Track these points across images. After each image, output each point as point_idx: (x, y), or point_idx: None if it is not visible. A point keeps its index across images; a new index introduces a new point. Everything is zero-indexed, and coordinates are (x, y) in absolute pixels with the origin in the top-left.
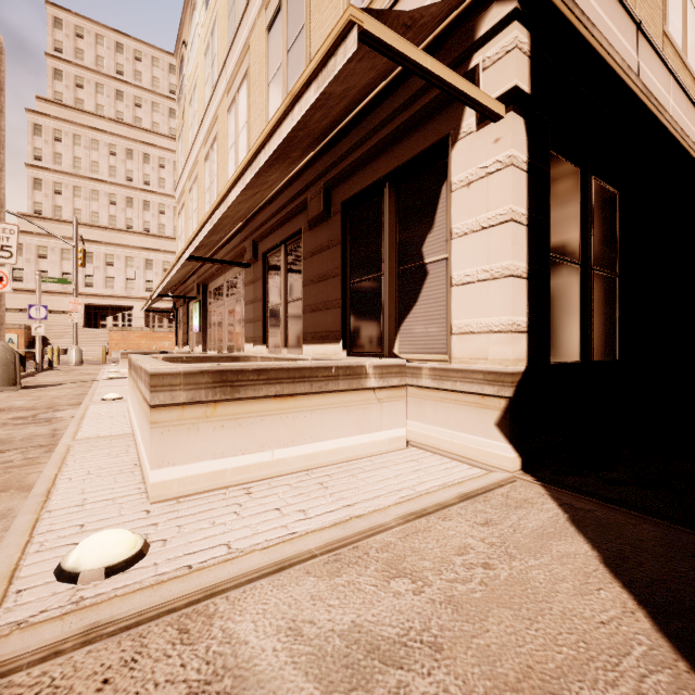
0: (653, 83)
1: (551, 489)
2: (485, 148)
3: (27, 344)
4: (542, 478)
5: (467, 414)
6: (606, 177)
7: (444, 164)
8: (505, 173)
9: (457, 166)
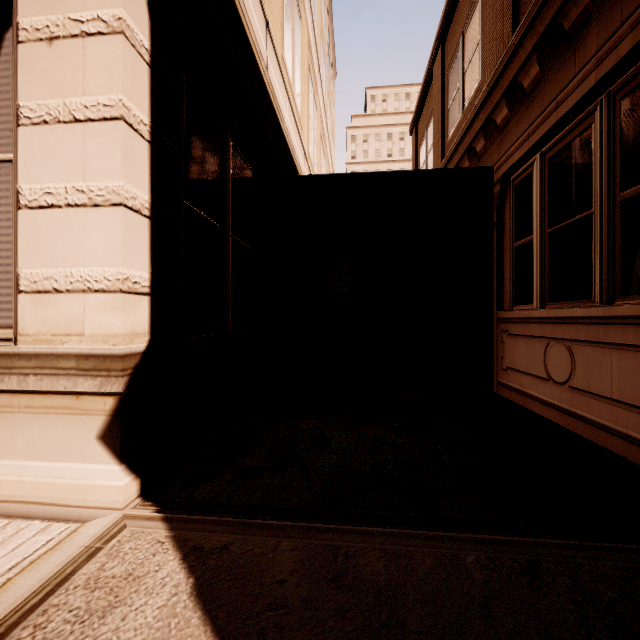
0: (277, 87)
1: (176, 522)
2: None
3: None
4: (168, 502)
5: (50, 427)
6: (243, 149)
7: None
8: (112, 41)
9: (30, 1)
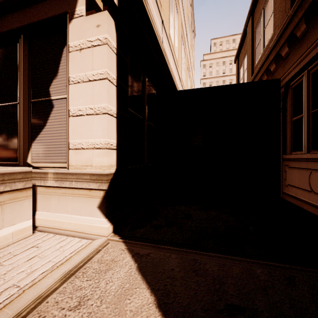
0: (166, 50)
1: (128, 243)
2: (91, 28)
3: None
4: (124, 235)
5: (80, 202)
6: (152, 81)
7: (65, 33)
8: (103, 48)
9: (73, 35)
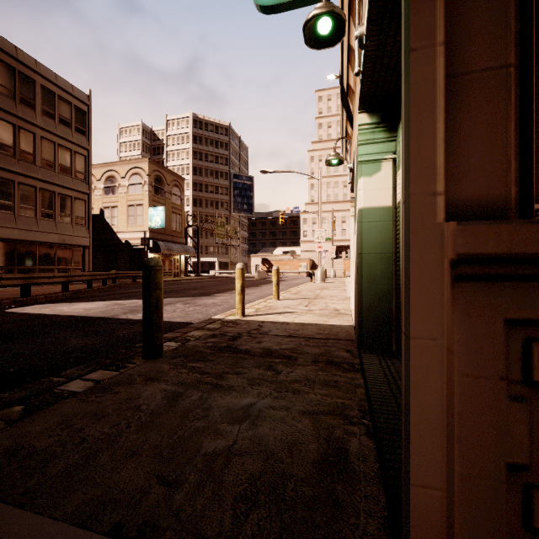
0: None
1: None
2: None
3: (310, 268)
4: None
5: None
6: None
7: None
8: None
9: None
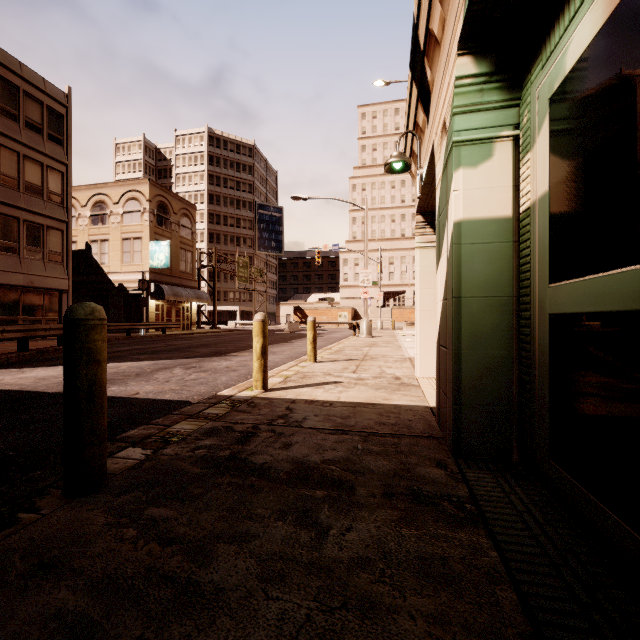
0: None
1: None
2: None
3: (351, 318)
4: None
5: None
6: None
7: None
8: None
9: None
